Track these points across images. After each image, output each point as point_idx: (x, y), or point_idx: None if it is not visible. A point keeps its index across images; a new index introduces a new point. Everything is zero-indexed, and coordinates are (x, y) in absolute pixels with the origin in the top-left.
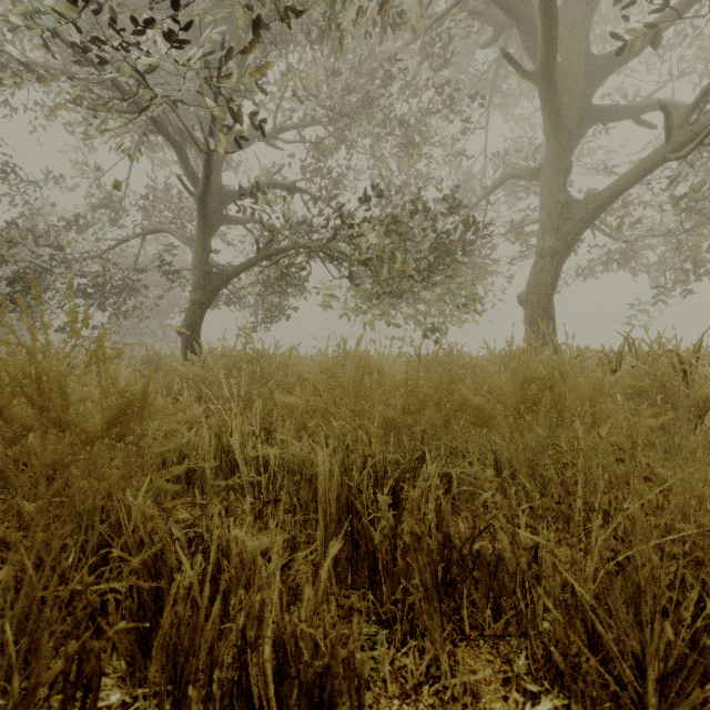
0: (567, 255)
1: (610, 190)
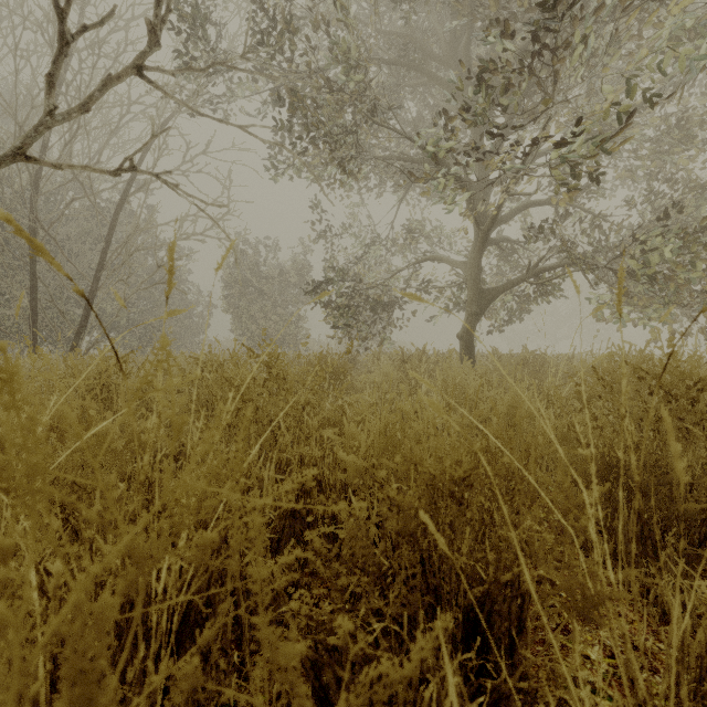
0: None
1: None
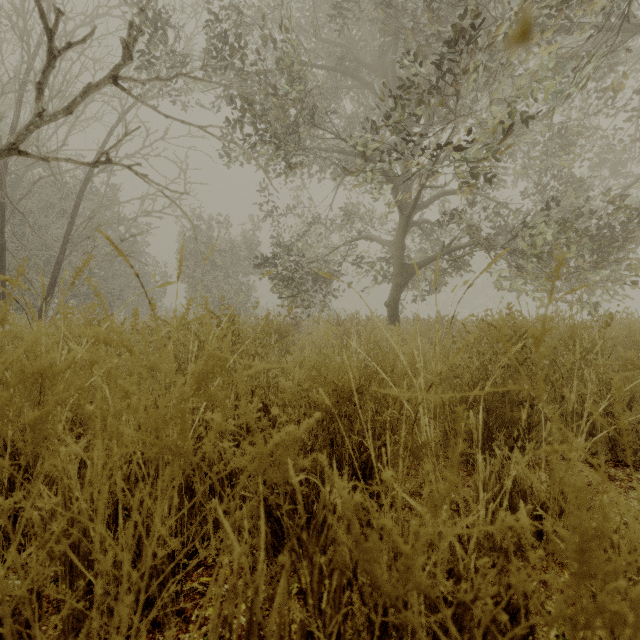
0: None
1: None
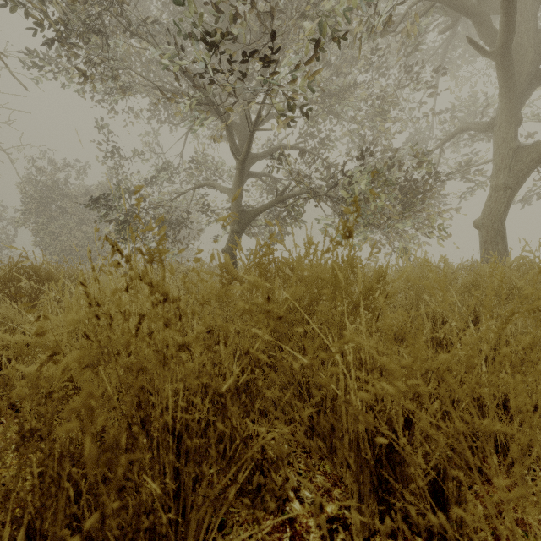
0: (518, 189)
1: None
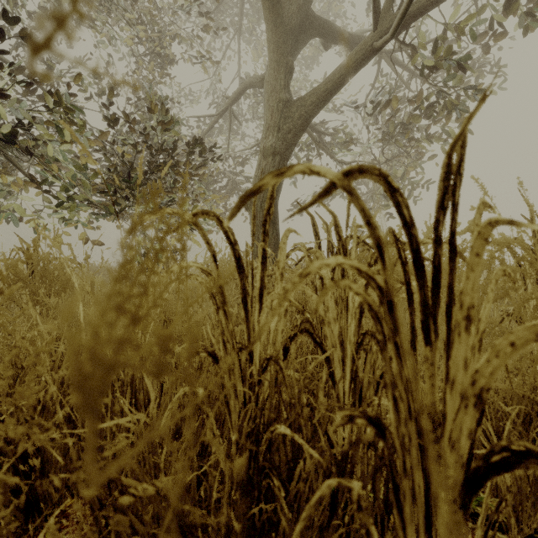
0: (288, 157)
1: (325, 87)
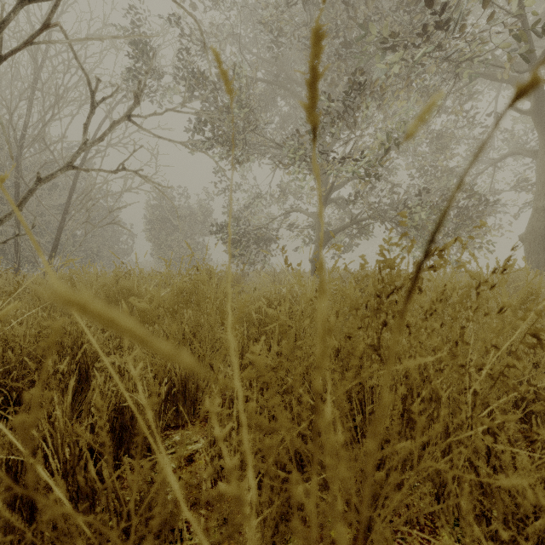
0: None
1: None
